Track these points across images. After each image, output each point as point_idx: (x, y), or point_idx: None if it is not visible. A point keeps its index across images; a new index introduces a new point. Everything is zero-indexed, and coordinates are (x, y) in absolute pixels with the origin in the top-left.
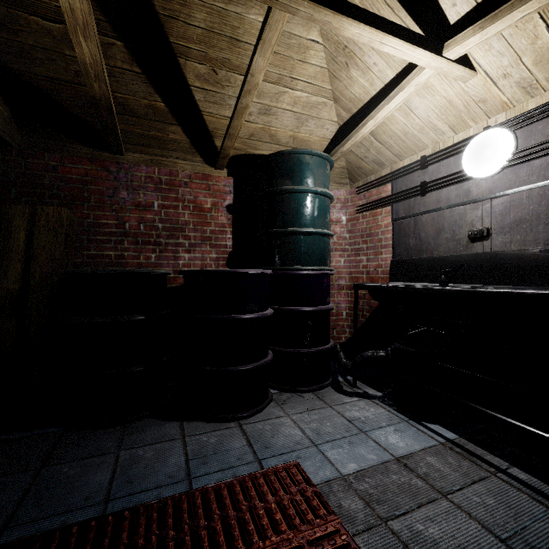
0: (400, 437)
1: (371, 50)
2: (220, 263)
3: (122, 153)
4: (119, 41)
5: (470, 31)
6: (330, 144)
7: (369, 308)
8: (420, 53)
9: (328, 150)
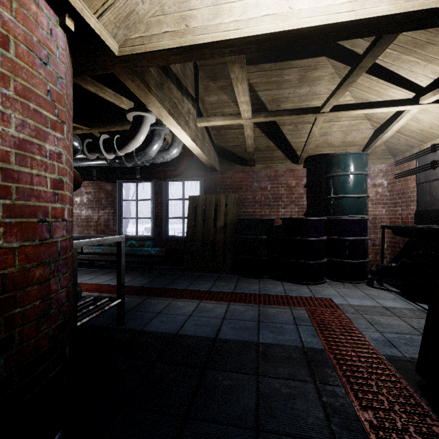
0: (393, 303)
1: (382, 99)
2: (299, 214)
3: (254, 166)
4: (257, 128)
5: (430, 95)
6: (370, 140)
7: (402, 242)
8: (402, 107)
9: (369, 143)
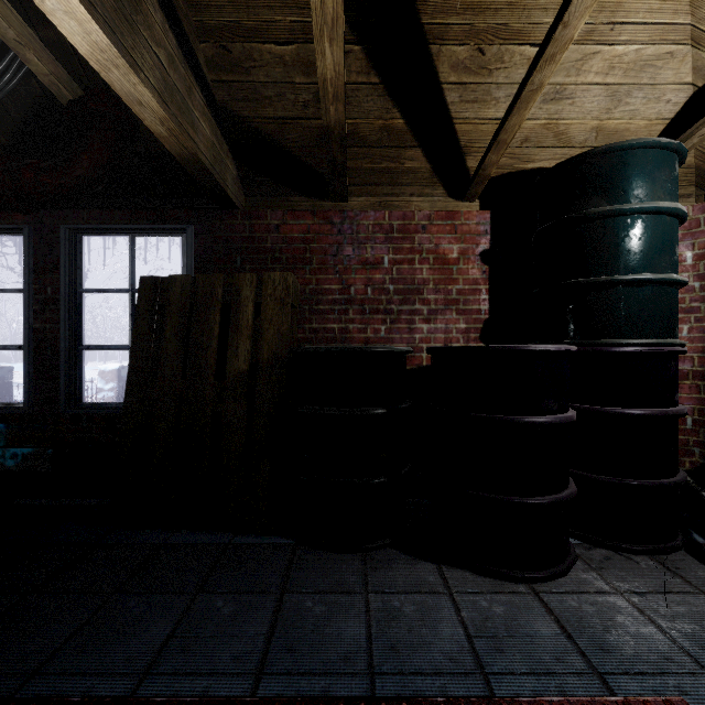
0: None
1: None
2: (470, 337)
3: (345, 198)
4: (357, 45)
5: None
6: (668, 128)
7: None
8: None
9: None
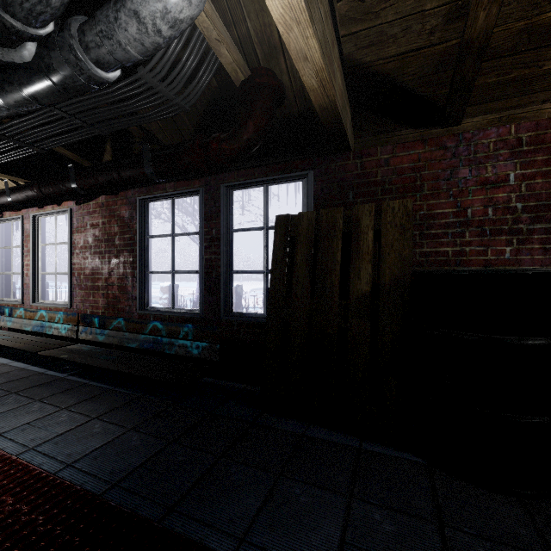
0: None
1: None
2: None
3: (459, 121)
4: None
5: None
6: None
7: None
8: None
9: None
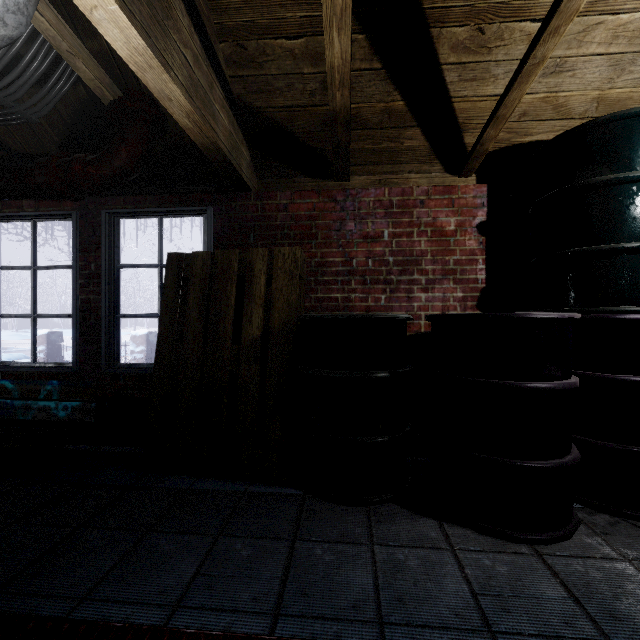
0: None
1: None
2: (467, 305)
3: (348, 178)
4: (361, 34)
5: None
6: None
7: None
8: None
9: None
